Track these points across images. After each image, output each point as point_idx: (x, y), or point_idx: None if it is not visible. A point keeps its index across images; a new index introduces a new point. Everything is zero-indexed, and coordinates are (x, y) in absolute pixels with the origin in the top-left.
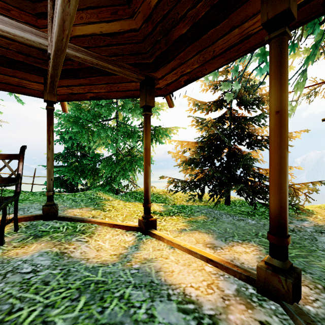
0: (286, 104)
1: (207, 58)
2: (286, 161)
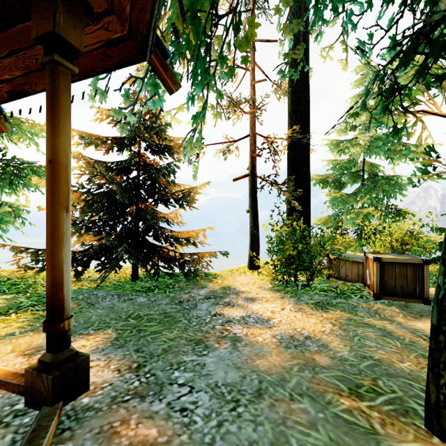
0: (63, 153)
1: (31, 67)
2: (61, 225)
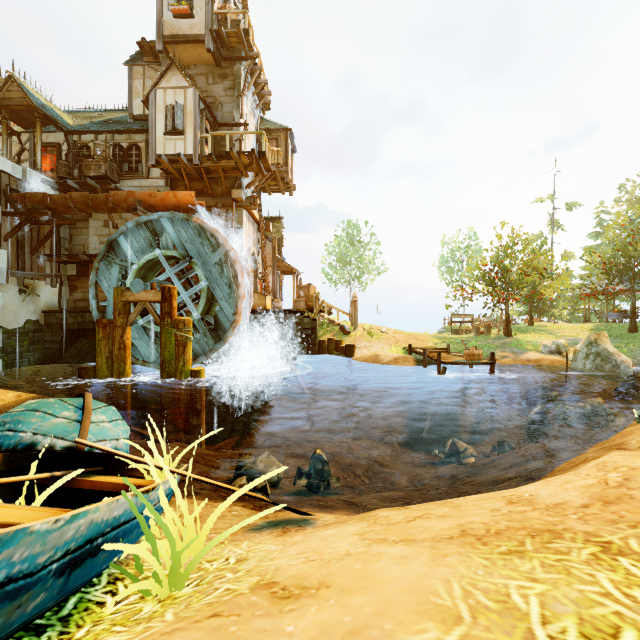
0: None
1: None
2: None
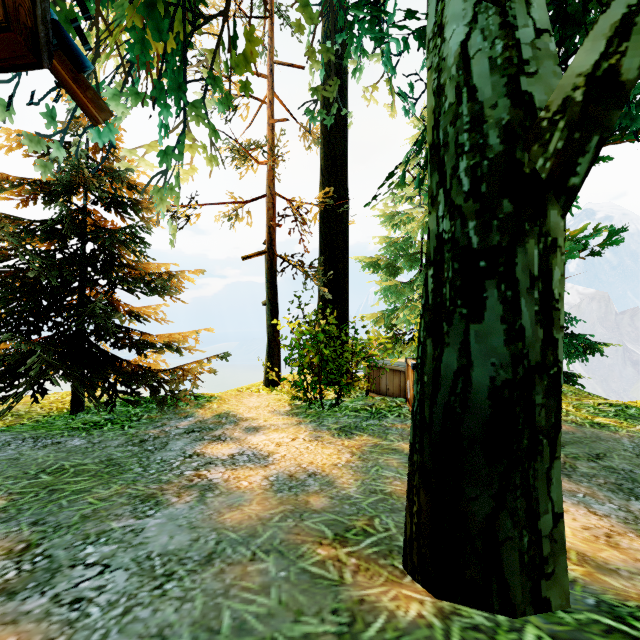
0: None
1: None
2: None
